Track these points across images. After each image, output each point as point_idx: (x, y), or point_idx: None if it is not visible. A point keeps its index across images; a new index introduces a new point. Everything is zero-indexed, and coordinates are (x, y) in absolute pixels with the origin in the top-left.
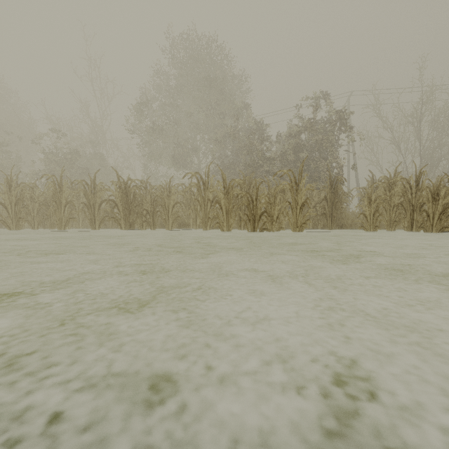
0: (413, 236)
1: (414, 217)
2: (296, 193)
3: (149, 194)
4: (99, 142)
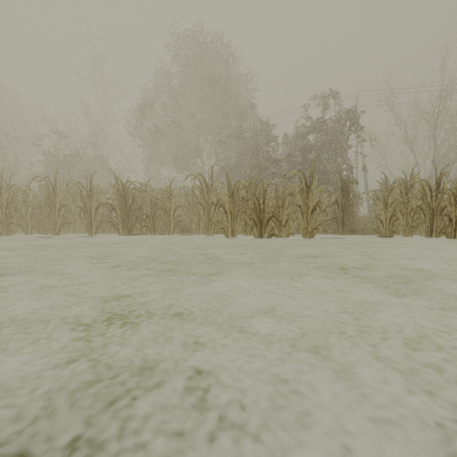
0: (433, 242)
1: (434, 222)
2: (307, 196)
3: (149, 197)
4: (99, 144)
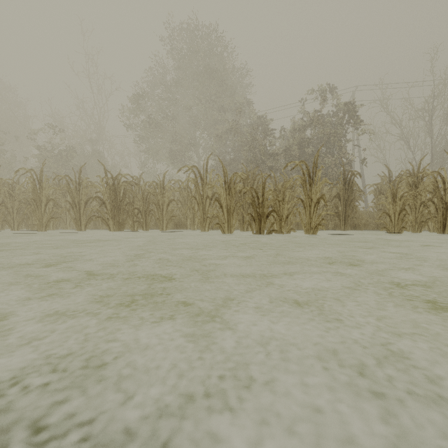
0: (446, 238)
1: None
2: (310, 189)
3: (141, 191)
4: (95, 139)
